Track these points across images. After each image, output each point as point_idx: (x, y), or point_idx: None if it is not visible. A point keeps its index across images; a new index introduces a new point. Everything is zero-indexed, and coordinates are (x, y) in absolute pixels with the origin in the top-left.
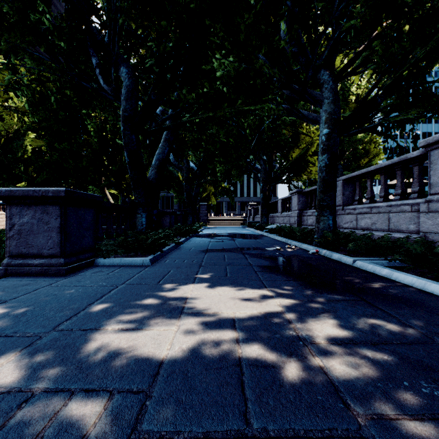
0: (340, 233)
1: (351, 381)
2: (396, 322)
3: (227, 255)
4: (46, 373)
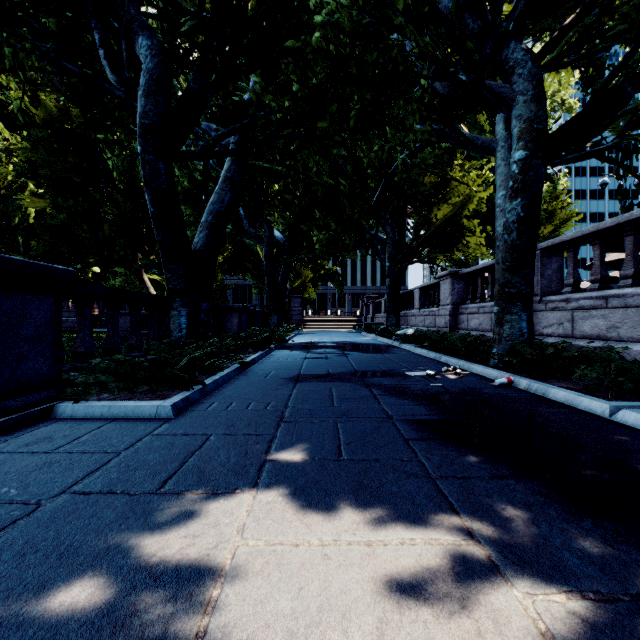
0: (544, 345)
1: None
2: None
3: (336, 389)
4: None
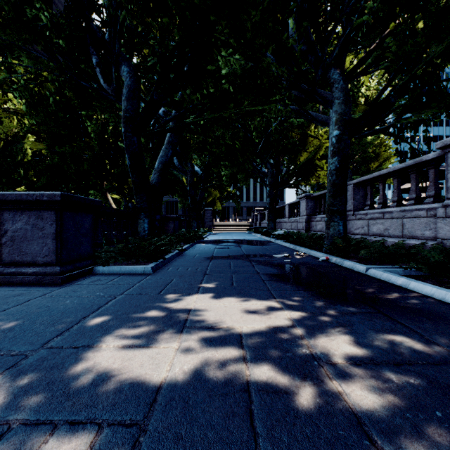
0: (351, 239)
1: (376, 411)
2: (419, 338)
3: (233, 262)
4: (27, 400)
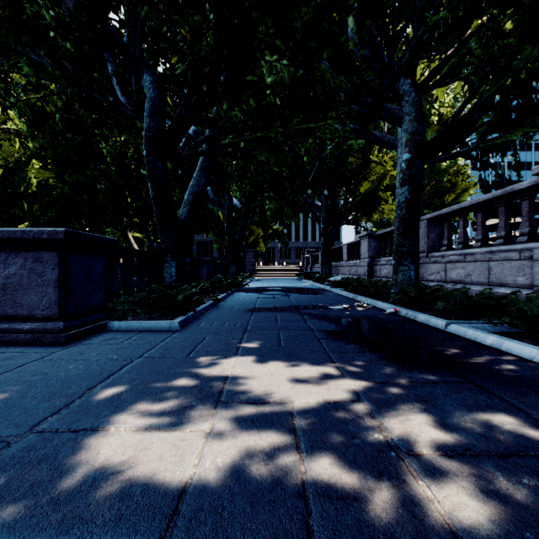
0: (425, 287)
1: (482, 528)
2: (525, 417)
3: (280, 316)
4: (0, 512)
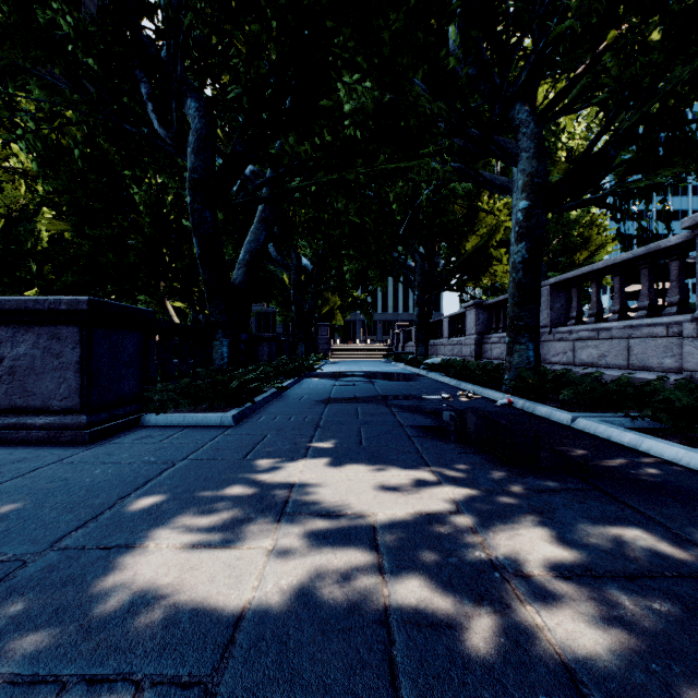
0: (547, 372)
1: (600, 659)
2: (663, 531)
3: (361, 408)
4: (20, 641)
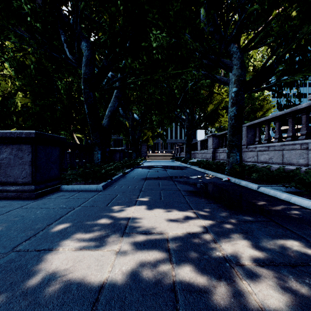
0: (245, 165)
1: (282, 310)
2: (306, 242)
3: (161, 182)
4: None
